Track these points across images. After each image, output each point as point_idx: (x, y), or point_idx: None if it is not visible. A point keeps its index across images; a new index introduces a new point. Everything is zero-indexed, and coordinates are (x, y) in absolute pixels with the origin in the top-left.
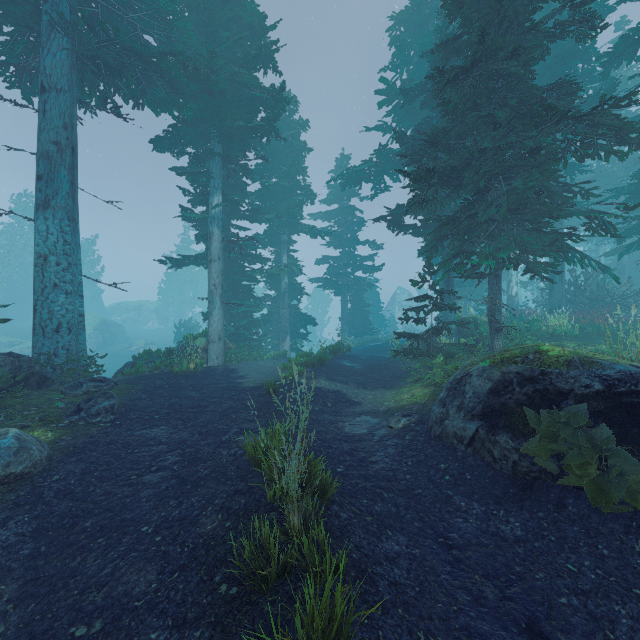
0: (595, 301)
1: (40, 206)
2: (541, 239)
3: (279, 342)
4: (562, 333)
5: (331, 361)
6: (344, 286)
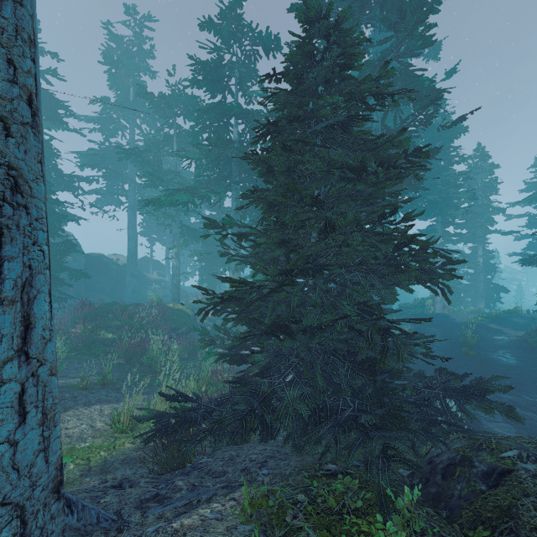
0: None
1: None
2: None
3: (476, 302)
4: None
5: (505, 317)
6: None
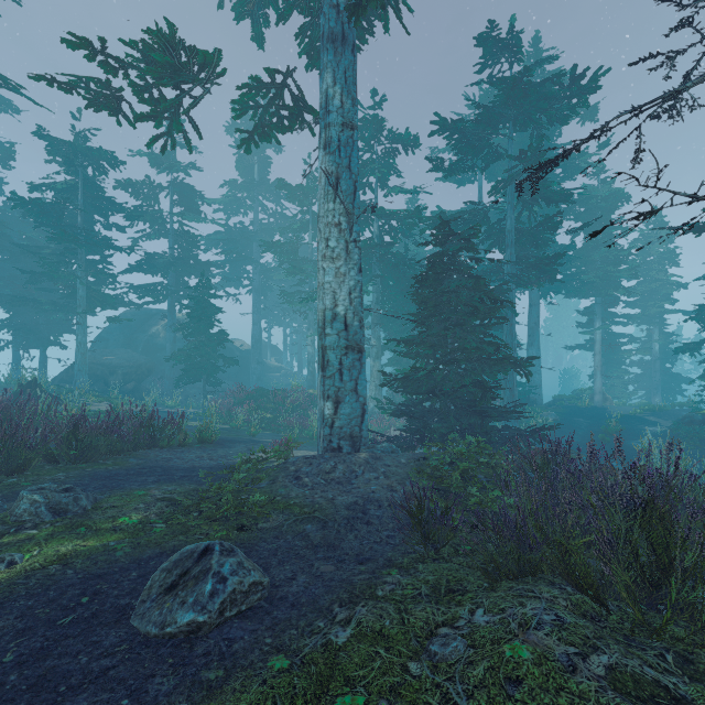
0: None
1: (530, 345)
2: None
3: (651, 395)
4: None
5: (672, 411)
6: None
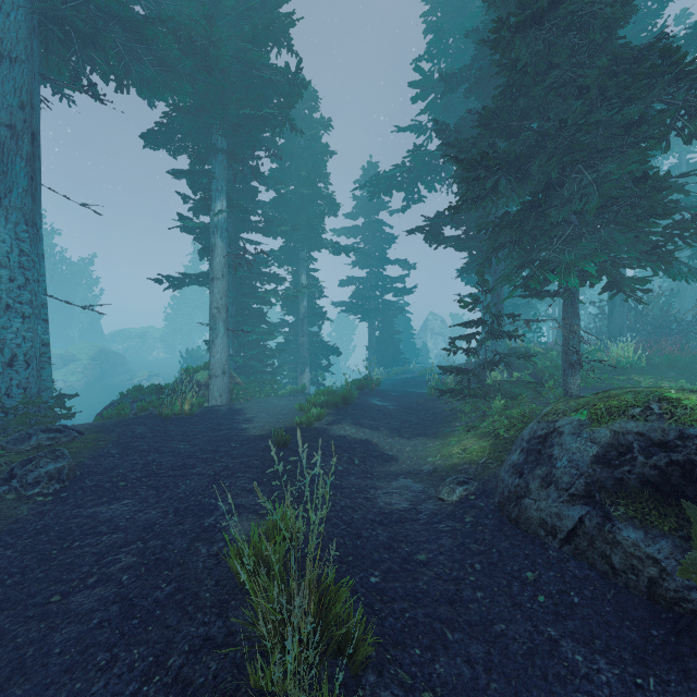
0: (660, 328)
1: None
2: (634, 246)
3: (297, 375)
4: (627, 365)
5: (358, 399)
6: (371, 311)
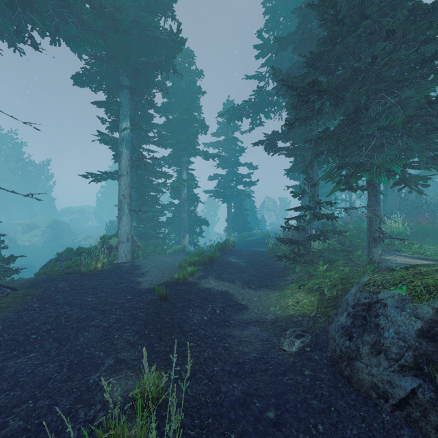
0: (416, 208)
1: None
2: (423, 152)
3: (180, 238)
4: (398, 233)
5: (220, 258)
6: (229, 196)
